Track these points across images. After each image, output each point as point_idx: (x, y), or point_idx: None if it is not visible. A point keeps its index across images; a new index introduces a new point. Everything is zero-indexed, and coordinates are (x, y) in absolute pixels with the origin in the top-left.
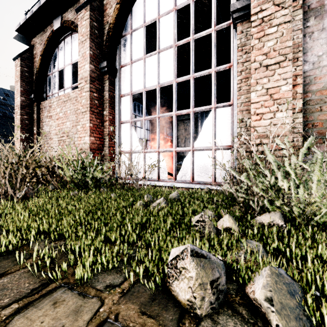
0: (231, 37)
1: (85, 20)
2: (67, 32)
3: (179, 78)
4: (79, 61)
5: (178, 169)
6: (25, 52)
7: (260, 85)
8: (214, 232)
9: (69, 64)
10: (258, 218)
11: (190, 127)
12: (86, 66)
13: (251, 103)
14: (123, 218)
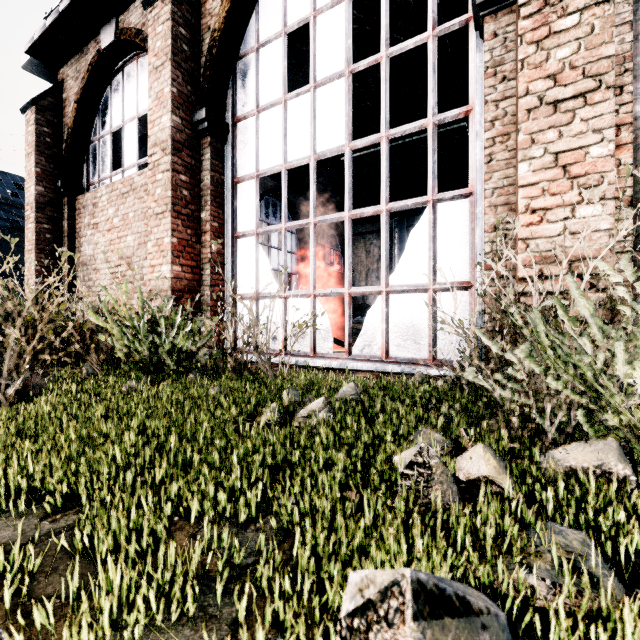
0: (470, 48)
1: (161, 23)
2: (128, 54)
3: (358, 140)
4: (150, 109)
5: (354, 331)
6: (45, 95)
7: (539, 146)
8: (454, 492)
9: (132, 118)
10: (559, 454)
11: (377, 248)
12: (164, 118)
13: (518, 186)
14: (228, 451)
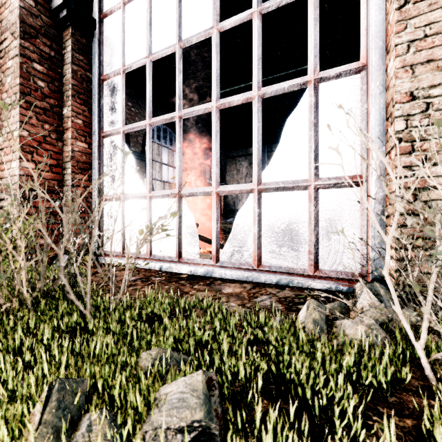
0: None
1: None
2: None
3: (226, 20)
4: None
5: (227, 230)
6: None
7: None
8: None
9: None
10: None
11: (245, 167)
12: None
13: None
14: None
